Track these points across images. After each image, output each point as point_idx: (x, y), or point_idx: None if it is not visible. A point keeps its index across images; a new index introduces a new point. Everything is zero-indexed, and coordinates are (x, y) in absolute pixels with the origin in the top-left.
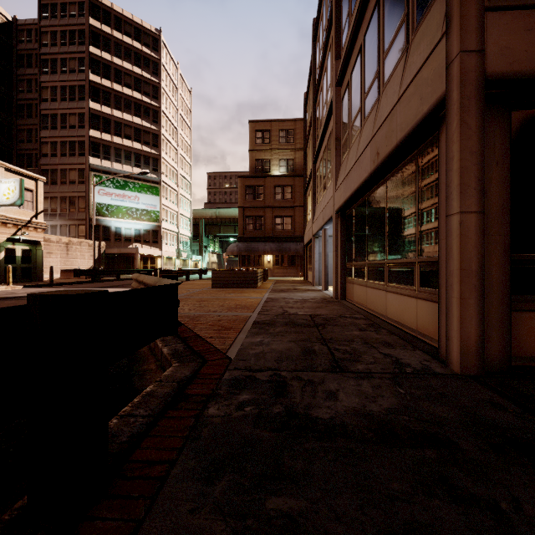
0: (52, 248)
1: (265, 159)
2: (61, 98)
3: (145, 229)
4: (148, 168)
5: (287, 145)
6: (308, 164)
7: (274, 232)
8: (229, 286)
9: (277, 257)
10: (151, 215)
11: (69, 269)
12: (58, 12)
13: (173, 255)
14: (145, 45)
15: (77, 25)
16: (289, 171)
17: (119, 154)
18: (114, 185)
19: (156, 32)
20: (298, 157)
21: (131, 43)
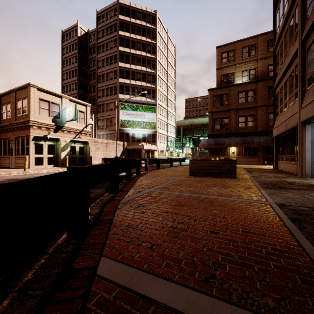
0: (98, 146)
1: (229, 73)
2: (106, 64)
3: (148, 134)
4: (149, 96)
5: (249, 58)
6: (279, 59)
7: (238, 129)
8: (206, 175)
9: (240, 148)
10: (151, 125)
11: None
12: (104, 18)
13: (164, 149)
14: (147, 22)
15: (113, 22)
16: (251, 79)
17: (134, 90)
18: (131, 108)
19: (154, 12)
20: (259, 66)
21: (140, 23)
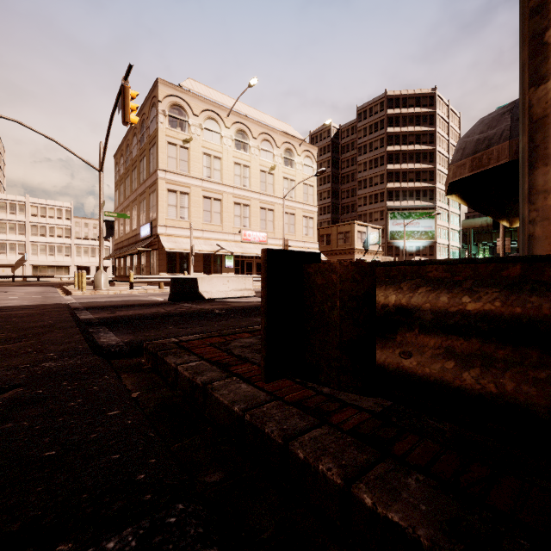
0: None
1: None
2: (369, 168)
3: (423, 245)
4: (425, 199)
5: None
6: None
7: None
8: None
9: None
10: (428, 234)
11: None
12: (367, 115)
13: None
14: (423, 107)
15: (379, 118)
16: None
17: (405, 194)
18: (402, 217)
19: (432, 91)
20: None
21: (413, 111)
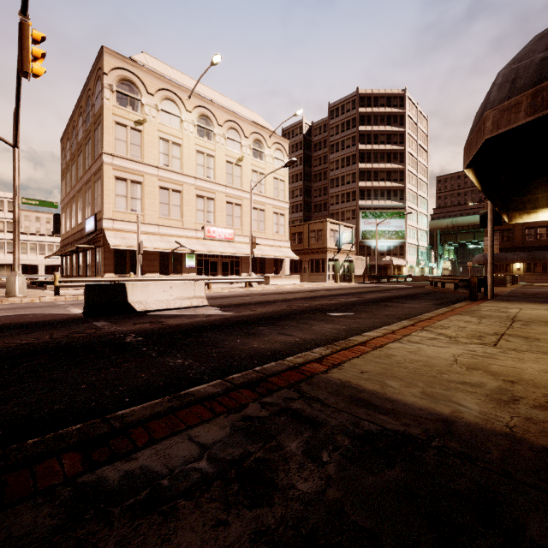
0: None
1: None
2: (341, 166)
3: (394, 245)
4: (396, 199)
5: None
6: None
7: (525, 242)
8: None
9: (528, 264)
10: (399, 234)
11: (359, 275)
12: (339, 112)
13: (414, 264)
14: (393, 107)
15: (351, 116)
16: None
17: (376, 193)
18: (374, 216)
19: (402, 92)
20: None
21: (384, 110)
